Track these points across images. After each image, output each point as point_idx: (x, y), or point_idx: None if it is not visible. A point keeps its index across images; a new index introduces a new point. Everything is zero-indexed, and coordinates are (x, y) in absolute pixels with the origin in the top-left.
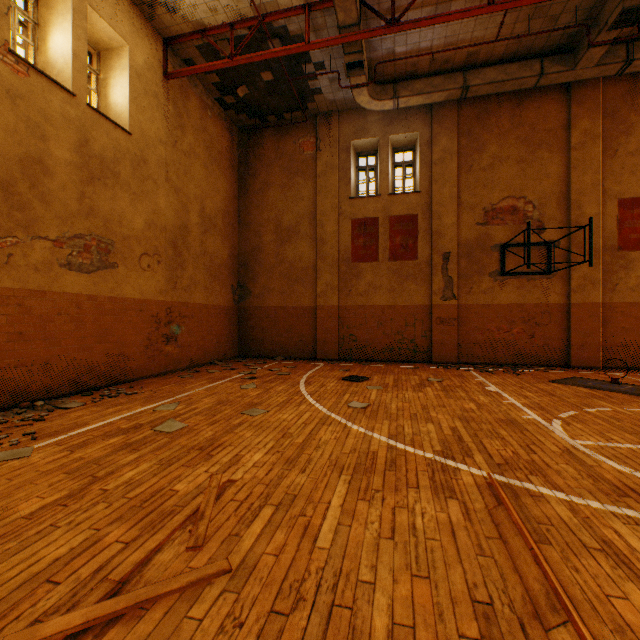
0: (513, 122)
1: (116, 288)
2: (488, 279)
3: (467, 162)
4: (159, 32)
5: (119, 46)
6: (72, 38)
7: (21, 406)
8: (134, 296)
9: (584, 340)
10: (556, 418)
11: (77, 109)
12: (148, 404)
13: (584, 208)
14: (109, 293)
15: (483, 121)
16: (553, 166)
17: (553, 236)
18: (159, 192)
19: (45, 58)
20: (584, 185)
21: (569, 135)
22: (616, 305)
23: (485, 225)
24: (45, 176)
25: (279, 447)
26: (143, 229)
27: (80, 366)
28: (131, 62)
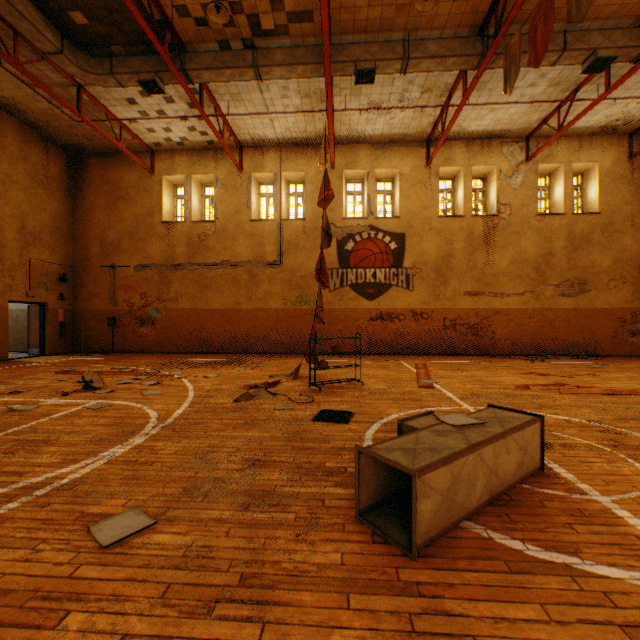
0: None
1: (588, 303)
2: None
3: None
4: (622, 134)
5: (592, 166)
6: (563, 187)
7: (541, 355)
8: (601, 306)
9: None
10: None
11: (565, 219)
12: (595, 362)
13: None
14: (584, 306)
15: None
16: None
17: None
18: (623, 237)
19: (552, 201)
20: None
21: None
22: None
23: None
24: (551, 258)
25: (633, 376)
26: (609, 265)
27: (567, 343)
28: (599, 171)
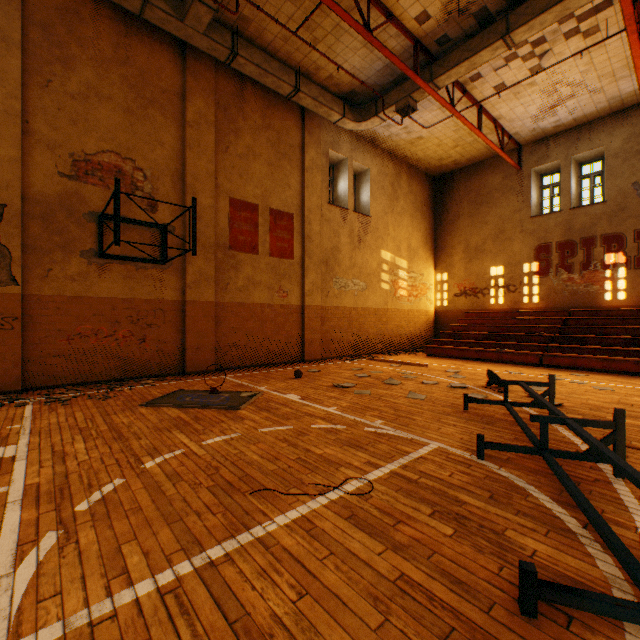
0: (119, 53)
1: None
2: (81, 260)
3: (43, 71)
4: None
5: None
6: None
7: None
8: None
9: (200, 342)
10: (60, 524)
11: None
12: None
13: (200, 196)
14: None
15: (72, 24)
16: (169, 136)
17: (169, 219)
18: None
19: None
20: (200, 171)
21: (186, 108)
22: (229, 305)
23: (76, 180)
24: None
25: None
26: None
27: None
28: None
